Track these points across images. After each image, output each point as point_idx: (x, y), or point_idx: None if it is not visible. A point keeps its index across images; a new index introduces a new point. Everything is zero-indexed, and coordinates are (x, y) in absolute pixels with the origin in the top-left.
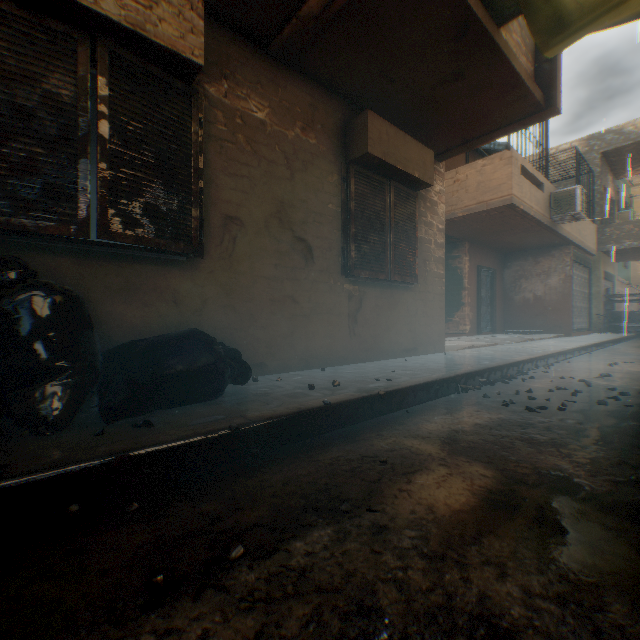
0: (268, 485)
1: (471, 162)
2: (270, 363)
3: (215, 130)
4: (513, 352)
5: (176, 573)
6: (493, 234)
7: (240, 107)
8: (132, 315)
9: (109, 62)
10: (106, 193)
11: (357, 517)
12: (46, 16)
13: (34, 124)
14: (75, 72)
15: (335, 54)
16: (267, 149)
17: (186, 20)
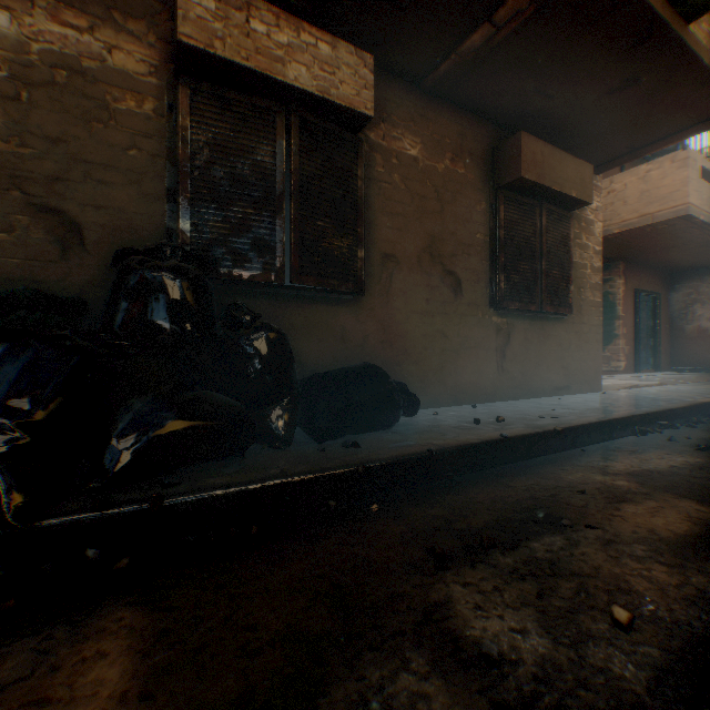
0: (477, 502)
1: (625, 166)
2: (422, 398)
3: (374, 173)
4: (692, 393)
5: (445, 552)
6: (657, 251)
7: (395, 147)
8: (310, 350)
9: (298, 127)
10: (296, 243)
11: (579, 531)
12: (254, 96)
13: (246, 189)
14: (274, 140)
15: (490, 80)
16: (419, 185)
17: (360, 77)
